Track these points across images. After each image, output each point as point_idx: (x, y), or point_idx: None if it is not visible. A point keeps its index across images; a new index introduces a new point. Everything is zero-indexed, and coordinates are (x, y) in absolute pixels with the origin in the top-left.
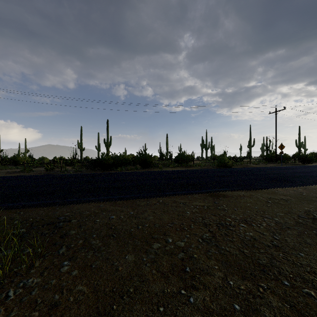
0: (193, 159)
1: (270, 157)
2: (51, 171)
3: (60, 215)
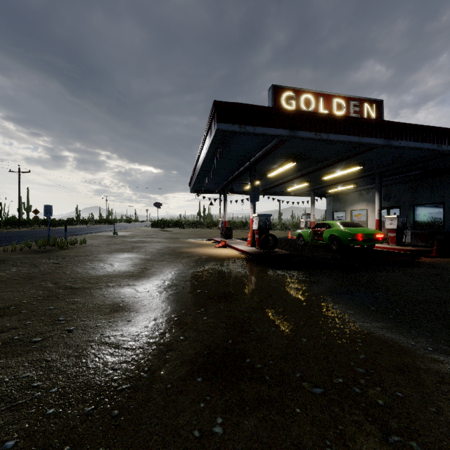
0: None
1: (13, 222)
2: None
3: None
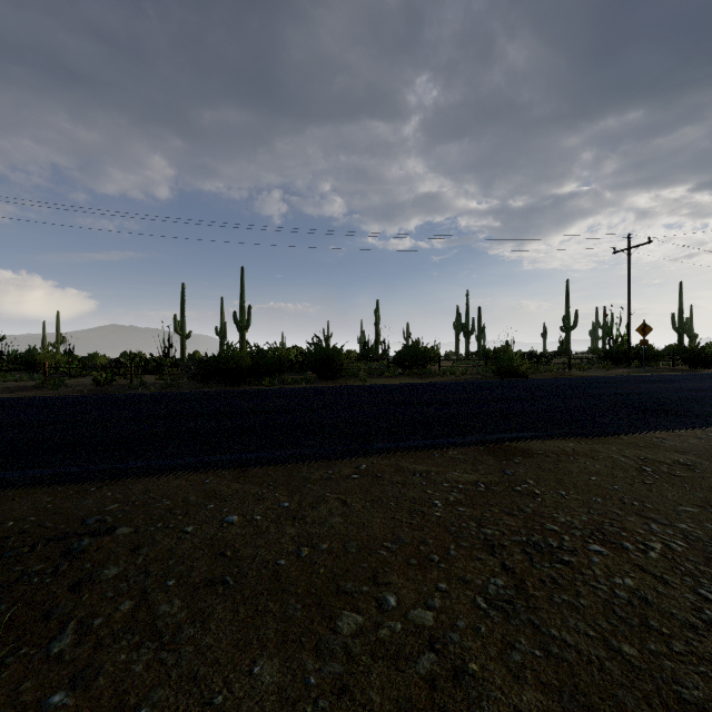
0: (438, 359)
1: (616, 354)
2: (108, 386)
3: (93, 510)
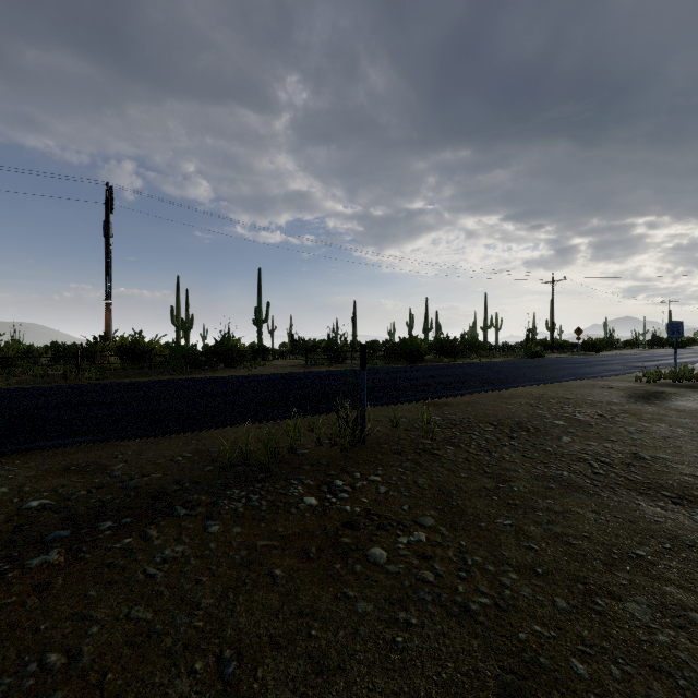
0: (489, 347)
1: (546, 345)
2: (348, 365)
3: None
